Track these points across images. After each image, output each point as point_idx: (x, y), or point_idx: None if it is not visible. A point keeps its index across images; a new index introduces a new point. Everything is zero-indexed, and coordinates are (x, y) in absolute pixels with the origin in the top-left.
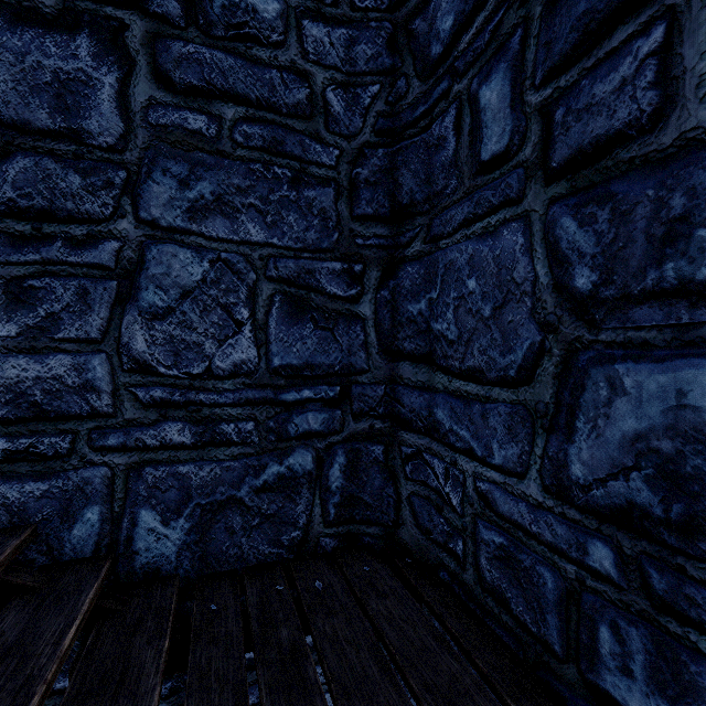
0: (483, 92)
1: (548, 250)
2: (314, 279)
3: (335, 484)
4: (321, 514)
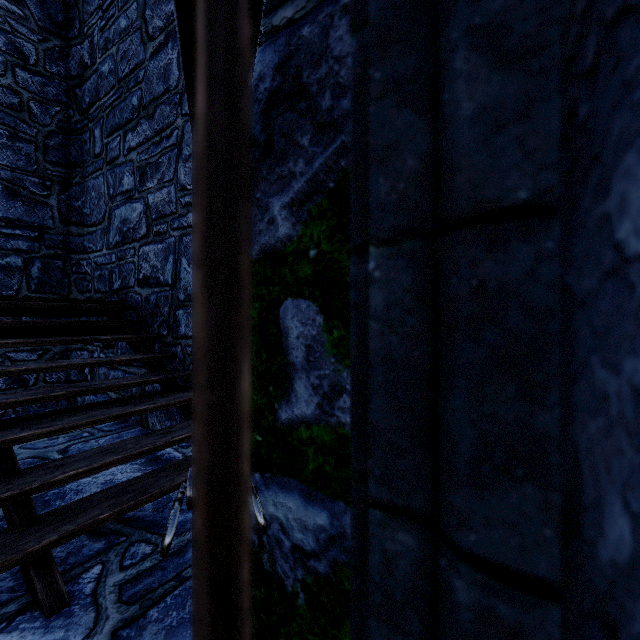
0: (96, 132)
1: (107, 184)
2: (23, 183)
3: (35, 275)
4: (27, 286)
